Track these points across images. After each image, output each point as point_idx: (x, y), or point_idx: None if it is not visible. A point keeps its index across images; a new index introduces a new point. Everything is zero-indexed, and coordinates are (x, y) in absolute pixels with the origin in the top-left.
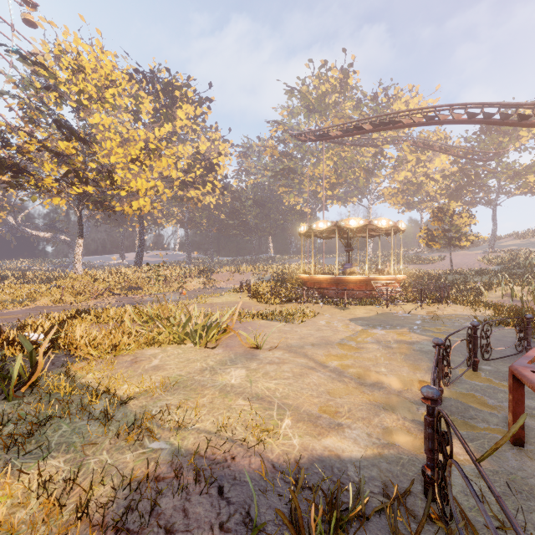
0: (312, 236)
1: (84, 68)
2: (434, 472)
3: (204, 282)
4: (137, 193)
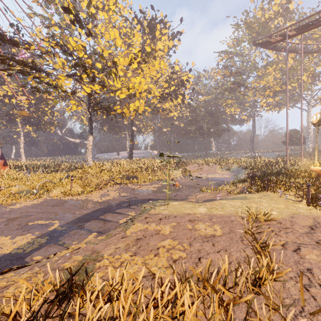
0: None
1: None
2: None
3: (183, 172)
4: (134, 95)
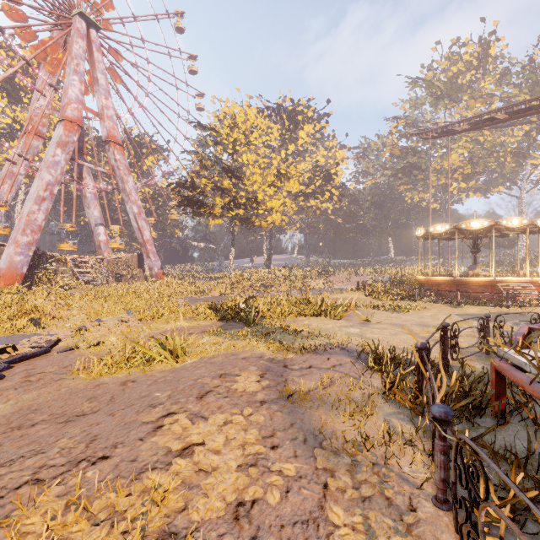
0: (429, 239)
1: (238, 124)
2: (446, 359)
3: (323, 283)
4: (271, 210)
